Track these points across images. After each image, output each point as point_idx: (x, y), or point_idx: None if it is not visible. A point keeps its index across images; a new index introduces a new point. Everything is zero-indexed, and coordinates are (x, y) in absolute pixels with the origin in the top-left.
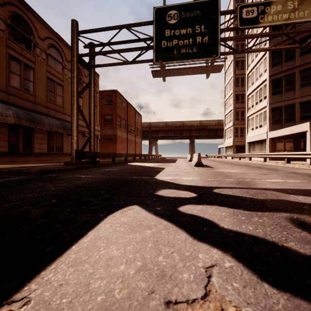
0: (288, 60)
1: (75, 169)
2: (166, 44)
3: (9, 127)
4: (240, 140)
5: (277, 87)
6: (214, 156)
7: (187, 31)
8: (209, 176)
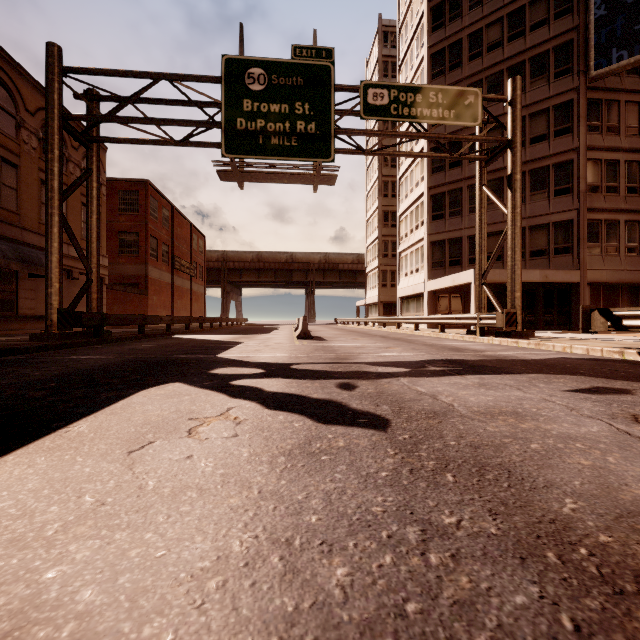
0: (454, 166)
1: (58, 348)
2: (246, 125)
3: None
4: (390, 292)
5: (438, 208)
6: (348, 321)
7: (282, 108)
8: (306, 351)
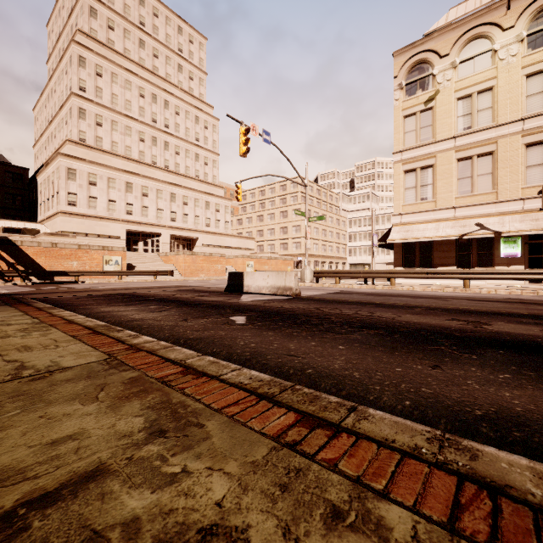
0: None
1: None
2: None
3: None
4: None
5: None
6: None
7: None
8: None
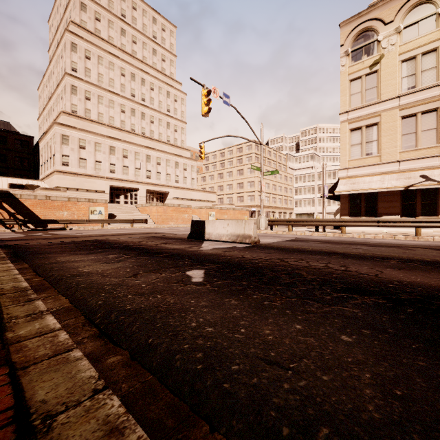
0: None
1: None
2: None
3: None
4: None
5: None
6: None
7: None
8: None
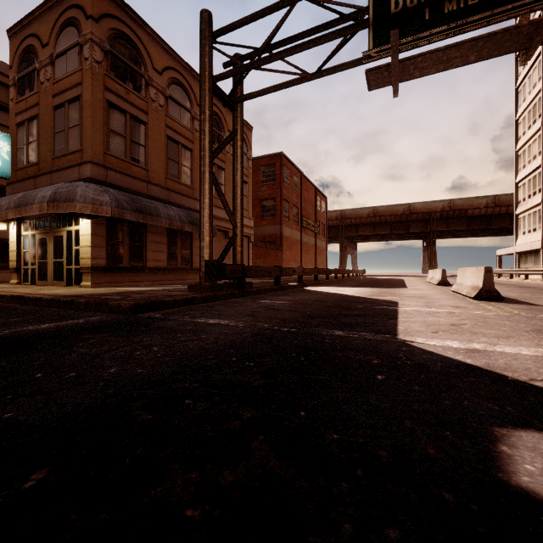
0: None
1: (203, 300)
2: (403, 3)
3: (108, 224)
4: None
5: None
6: None
7: None
8: None
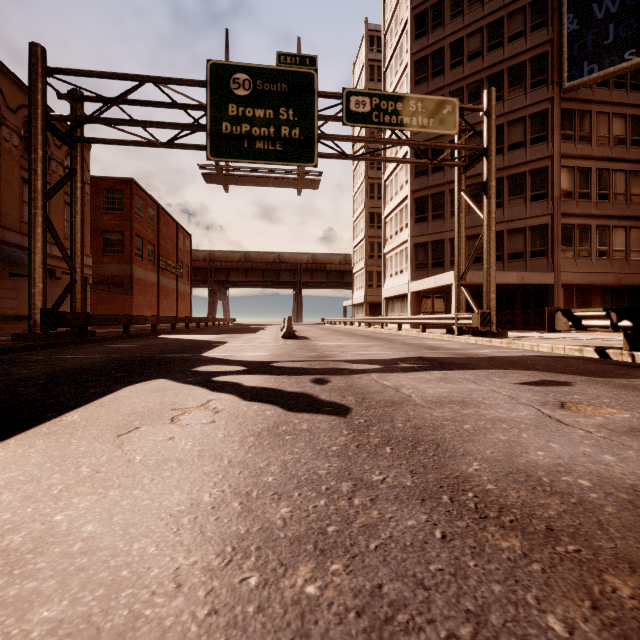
0: (436, 171)
1: (42, 348)
2: (231, 129)
3: None
4: (376, 293)
5: (422, 210)
6: (335, 321)
7: (267, 114)
8: (288, 350)
